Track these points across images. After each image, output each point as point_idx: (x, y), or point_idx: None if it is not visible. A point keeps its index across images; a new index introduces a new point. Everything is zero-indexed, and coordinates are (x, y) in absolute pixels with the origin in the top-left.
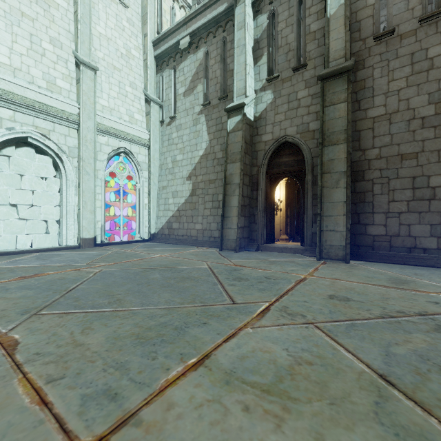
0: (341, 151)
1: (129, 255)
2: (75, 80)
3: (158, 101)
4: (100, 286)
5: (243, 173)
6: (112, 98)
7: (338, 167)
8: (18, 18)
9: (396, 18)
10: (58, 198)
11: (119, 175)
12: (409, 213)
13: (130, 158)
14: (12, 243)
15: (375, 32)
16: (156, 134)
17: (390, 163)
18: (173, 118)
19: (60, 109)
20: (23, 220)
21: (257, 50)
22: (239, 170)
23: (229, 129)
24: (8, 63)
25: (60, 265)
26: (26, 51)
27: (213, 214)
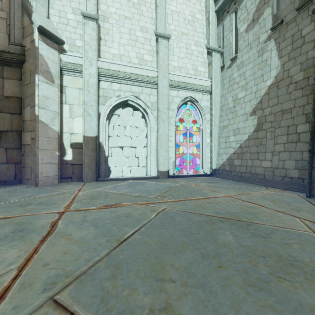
0: None
1: (193, 191)
2: (155, 53)
3: (218, 49)
4: (154, 242)
5: None
6: (181, 59)
7: None
8: (123, 21)
9: None
10: (145, 141)
11: (186, 120)
12: None
13: (195, 105)
14: (120, 172)
15: None
16: (217, 79)
17: None
18: (234, 59)
19: (146, 76)
20: (125, 157)
21: None
22: None
23: None
24: (117, 53)
25: (137, 195)
26: (127, 41)
27: (289, 150)
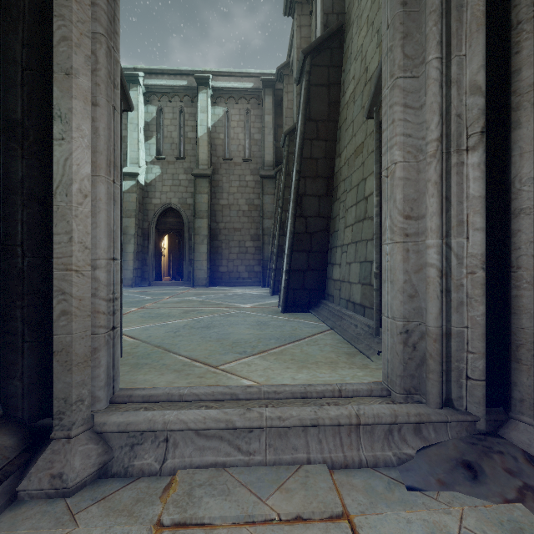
0: (205, 223)
1: None
2: None
3: None
4: None
5: (137, 227)
6: None
7: (203, 232)
8: None
9: (233, 153)
10: None
11: None
12: (238, 260)
13: None
14: None
15: (224, 156)
16: None
17: (230, 232)
18: None
19: None
20: None
21: (148, 131)
22: (134, 224)
23: (124, 190)
24: None
25: None
26: None
27: None
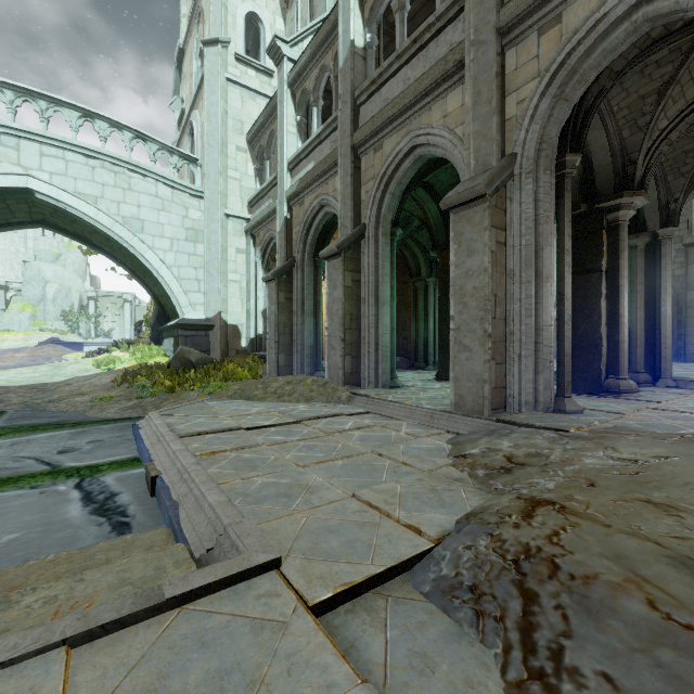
0: None
1: None
2: None
3: None
4: None
5: None
6: None
7: None
8: None
9: None
10: None
11: None
12: None
13: None
14: None
15: None
16: None
17: None
18: None
19: None
20: None
21: None
22: None
23: None
24: None
25: None
26: None
27: None
